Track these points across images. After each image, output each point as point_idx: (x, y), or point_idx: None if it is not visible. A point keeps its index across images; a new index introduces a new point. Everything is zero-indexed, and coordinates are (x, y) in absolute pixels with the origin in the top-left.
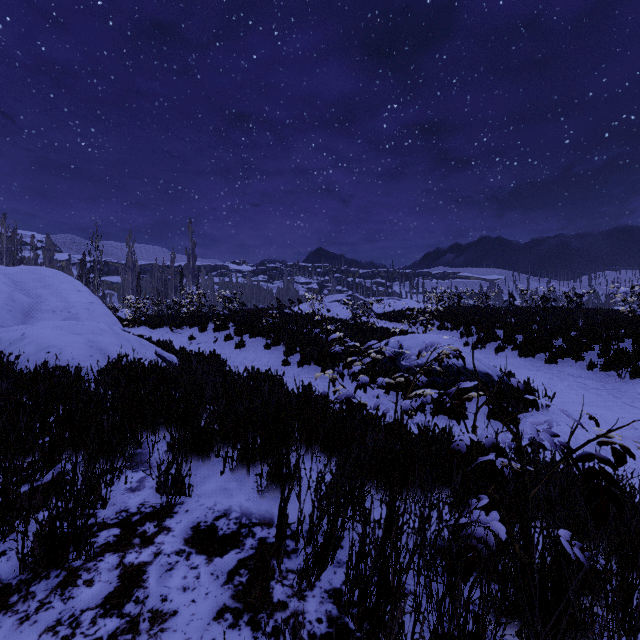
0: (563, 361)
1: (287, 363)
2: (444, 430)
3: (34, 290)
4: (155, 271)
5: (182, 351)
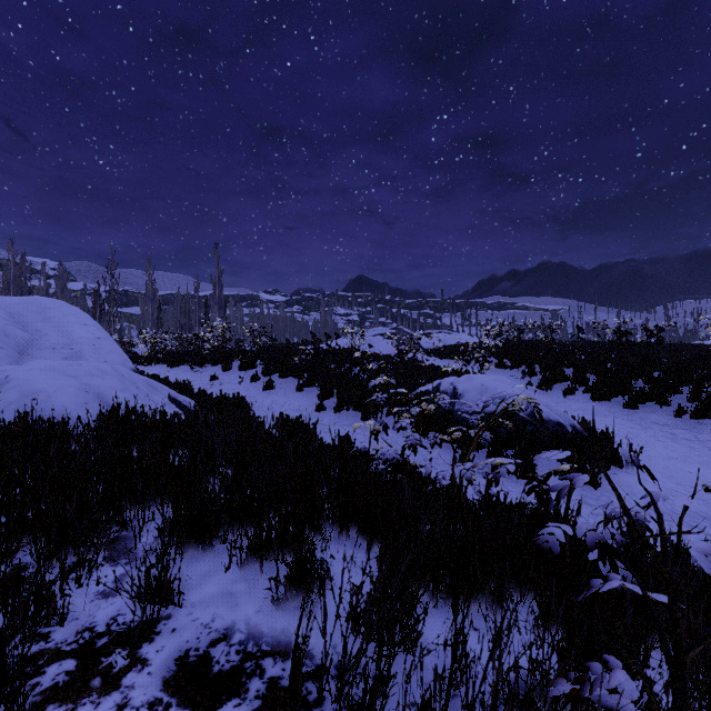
0: (645, 406)
1: (322, 408)
2: (518, 505)
3: (33, 324)
4: (177, 302)
5: (201, 394)
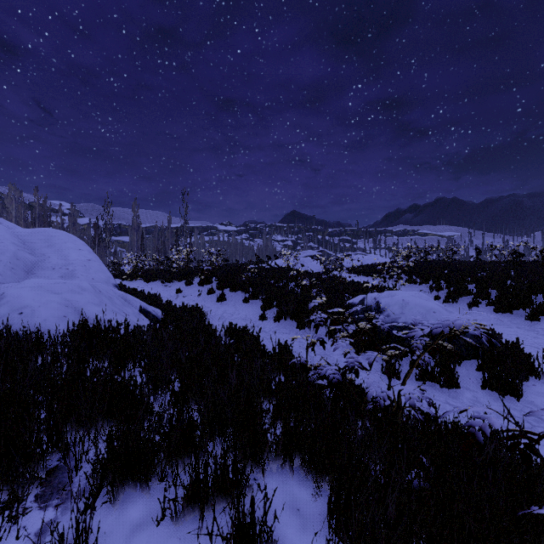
0: None
1: (264, 317)
2: (474, 442)
3: (39, 249)
4: (155, 232)
5: (167, 305)
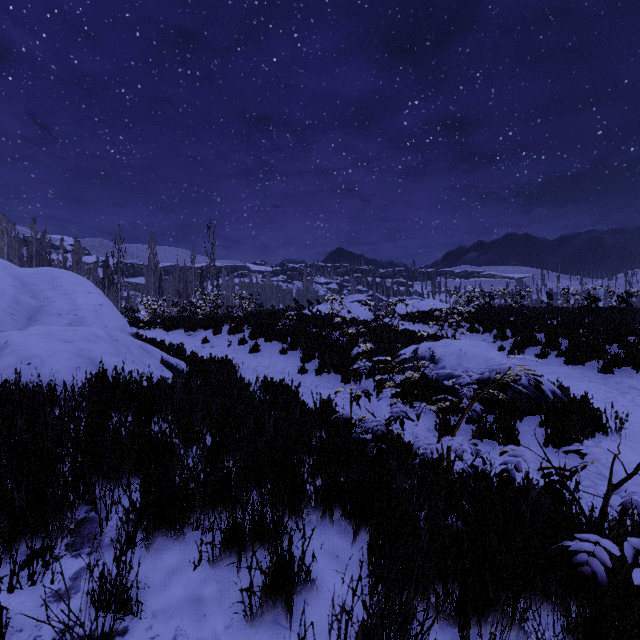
0: (621, 370)
1: (304, 371)
2: (519, 490)
3: (42, 292)
4: (176, 272)
5: (192, 356)
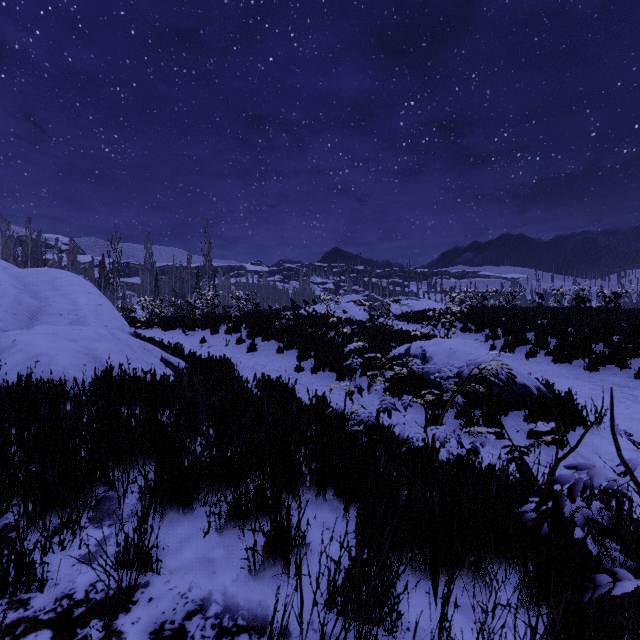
0: (605, 368)
1: (300, 369)
2: (493, 471)
3: (43, 292)
4: (172, 272)
5: (191, 355)
